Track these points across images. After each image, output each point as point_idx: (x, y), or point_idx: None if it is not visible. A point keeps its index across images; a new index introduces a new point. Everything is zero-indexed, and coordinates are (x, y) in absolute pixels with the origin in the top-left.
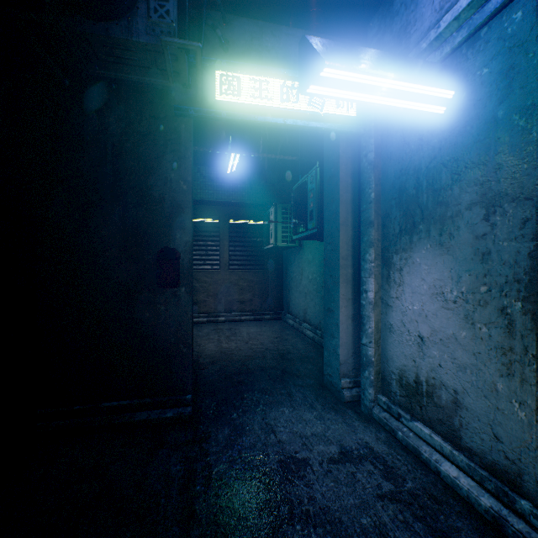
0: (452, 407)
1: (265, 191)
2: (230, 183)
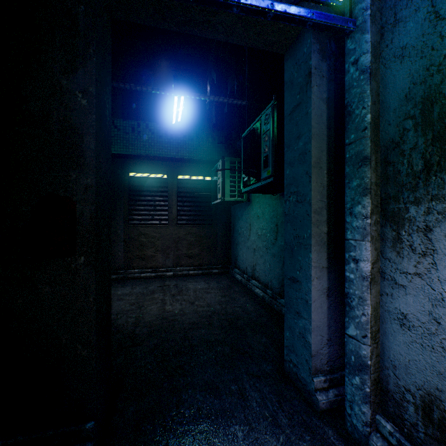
0: None
1: (213, 148)
2: (179, 140)
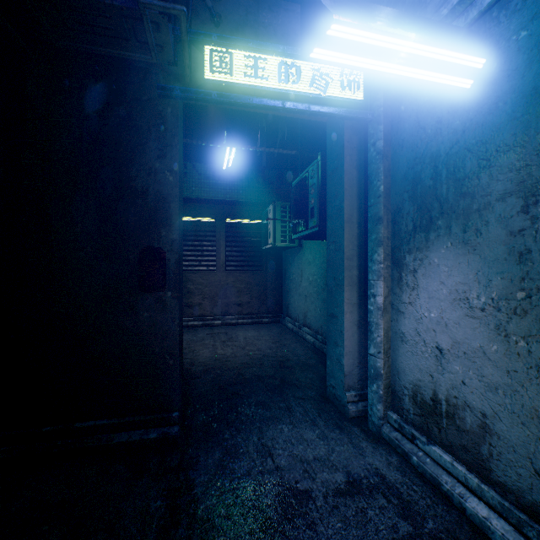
0: (479, 432)
1: (263, 189)
2: (227, 181)
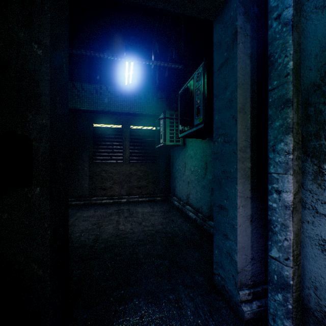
0: None
1: (157, 105)
2: (131, 99)
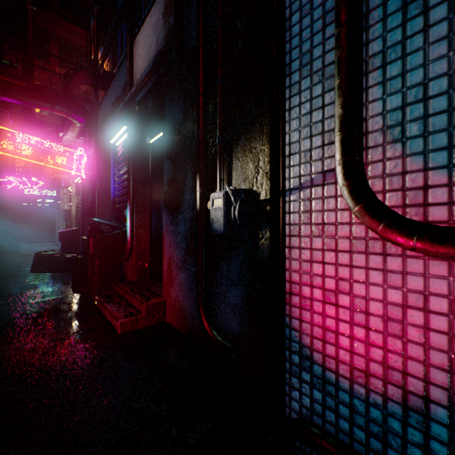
0: None
1: None
2: None
